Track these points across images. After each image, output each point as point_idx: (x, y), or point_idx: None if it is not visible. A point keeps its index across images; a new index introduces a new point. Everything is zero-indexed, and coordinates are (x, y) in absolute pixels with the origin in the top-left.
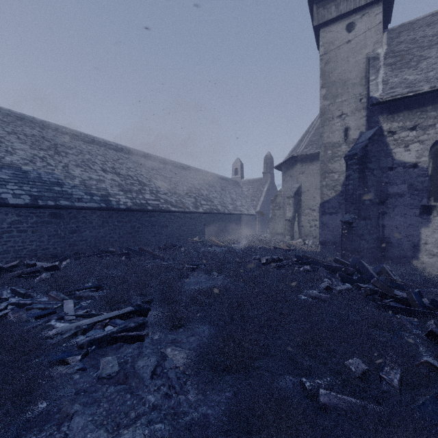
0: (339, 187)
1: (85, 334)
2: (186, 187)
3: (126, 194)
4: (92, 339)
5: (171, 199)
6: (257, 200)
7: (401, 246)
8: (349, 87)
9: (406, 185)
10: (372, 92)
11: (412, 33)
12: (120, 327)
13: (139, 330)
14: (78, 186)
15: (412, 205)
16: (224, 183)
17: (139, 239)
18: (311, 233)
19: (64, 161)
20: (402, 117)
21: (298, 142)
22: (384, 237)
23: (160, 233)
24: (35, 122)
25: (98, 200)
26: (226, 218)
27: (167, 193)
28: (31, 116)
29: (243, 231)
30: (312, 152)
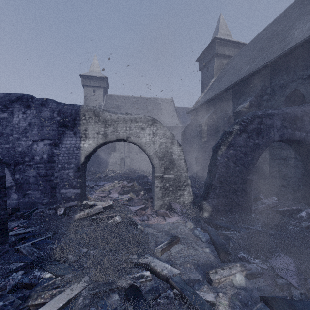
0: None
1: None
2: None
3: None
4: None
5: None
6: None
7: (104, 163)
8: None
9: (105, 147)
10: None
11: (111, 100)
12: None
13: None
14: None
15: (106, 152)
16: None
17: None
18: None
19: None
20: None
21: None
22: (100, 161)
23: None
24: None
25: None
26: None
27: None
28: None
29: None
30: None
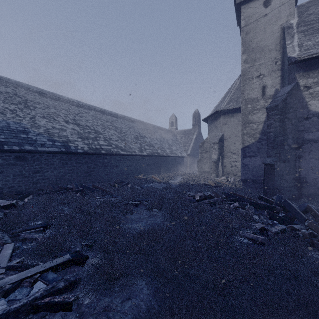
0: (258, 134)
1: (8, 296)
2: (133, 135)
3: (84, 141)
4: (4, 314)
5: (121, 145)
6: (188, 146)
7: (316, 185)
8: (266, 52)
9: None
10: (290, 53)
11: None
12: (46, 289)
13: (69, 289)
14: (42, 134)
15: None
16: (163, 132)
17: (94, 177)
18: (232, 172)
19: (32, 113)
20: (317, 74)
21: (221, 100)
22: (300, 177)
23: (112, 172)
24: (10, 82)
25: (59, 145)
26: (165, 160)
27: (118, 140)
28: (6, 77)
29: (177, 169)
30: (233, 108)
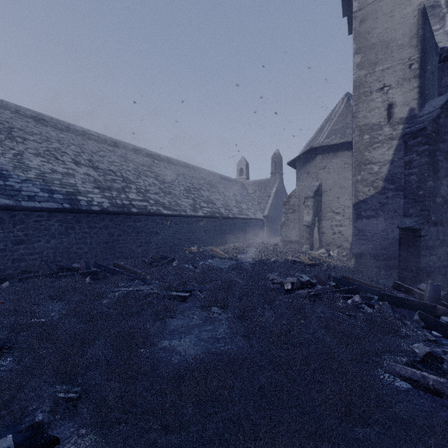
0: (380, 182)
1: None
2: (183, 186)
3: (104, 193)
4: None
5: (163, 200)
6: (265, 203)
7: None
8: (394, 50)
9: None
10: (442, 42)
11: None
12: None
13: None
14: (32, 180)
15: None
16: (228, 183)
17: (119, 250)
18: (335, 242)
19: (19, 148)
20: None
21: (316, 133)
22: None
23: (148, 242)
24: None
25: (61, 198)
26: (231, 223)
27: (159, 192)
28: None
29: (249, 238)
30: (336, 142)
